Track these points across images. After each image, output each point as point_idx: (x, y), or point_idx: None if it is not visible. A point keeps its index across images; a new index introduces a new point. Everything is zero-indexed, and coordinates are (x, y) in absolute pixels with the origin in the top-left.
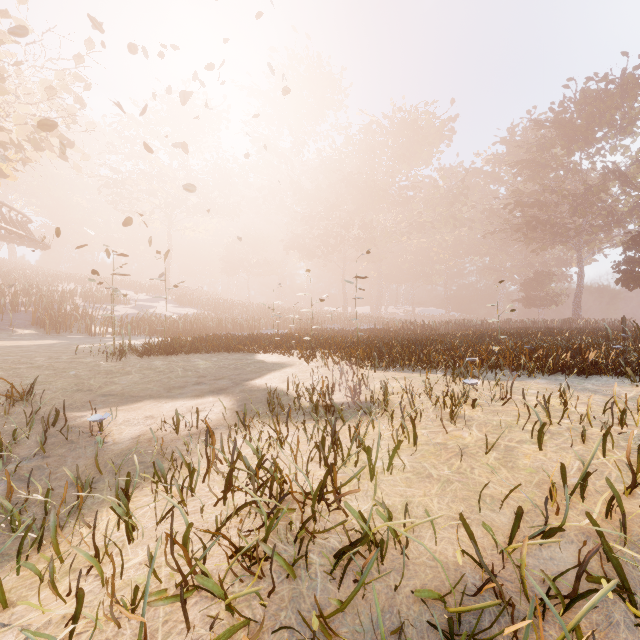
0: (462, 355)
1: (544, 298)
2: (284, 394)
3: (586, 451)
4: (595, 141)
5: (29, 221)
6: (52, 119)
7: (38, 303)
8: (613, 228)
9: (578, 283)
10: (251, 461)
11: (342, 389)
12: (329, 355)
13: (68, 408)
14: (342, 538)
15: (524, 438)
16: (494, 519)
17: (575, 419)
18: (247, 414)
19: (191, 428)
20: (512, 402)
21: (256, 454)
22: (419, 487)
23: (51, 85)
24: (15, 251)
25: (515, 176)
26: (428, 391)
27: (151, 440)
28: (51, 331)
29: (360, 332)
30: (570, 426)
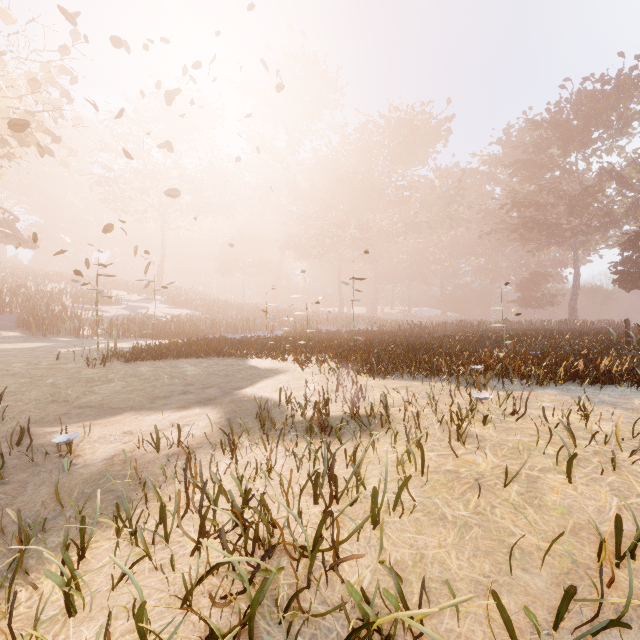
0: (466, 362)
1: (540, 299)
2: (276, 405)
3: (622, 483)
4: (591, 142)
5: (17, 219)
6: (38, 113)
7: (25, 304)
8: (609, 229)
9: (574, 284)
10: (235, 491)
11: (339, 400)
12: (325, 361)
13: (39, 422)
14: (340, 612)
15: (547, 465)
16: (528, 583)
17: (600, 440)
18: (235, 429)
19: (172, 446)
20: (526, 417)
21: (240, 486)
22: (432, 533)
23: (35, 77)
24: (5, 250)
25: (511, 176)
26: (433, 405)
27: (126, 461)
28: (37, 333)
29: (357, 334)
30: (596, 449)
